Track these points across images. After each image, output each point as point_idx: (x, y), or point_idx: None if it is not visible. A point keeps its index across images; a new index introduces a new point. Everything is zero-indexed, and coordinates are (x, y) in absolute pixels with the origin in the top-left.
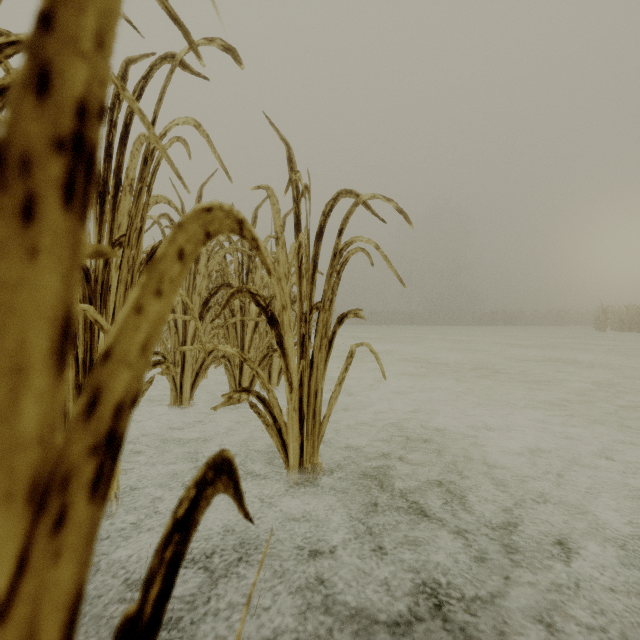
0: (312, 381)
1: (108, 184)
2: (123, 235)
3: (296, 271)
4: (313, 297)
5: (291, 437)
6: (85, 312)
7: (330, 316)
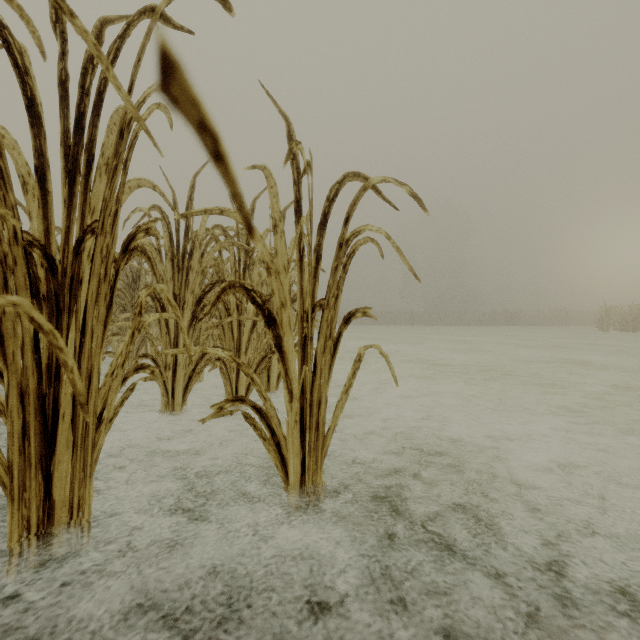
0: (315, 388)
1: (79, 161)
2: (96, 220)
3: (297, 264)
4: (316, 293)
5: (291, 452)
6: (17, 307)
7: (335, 315)
